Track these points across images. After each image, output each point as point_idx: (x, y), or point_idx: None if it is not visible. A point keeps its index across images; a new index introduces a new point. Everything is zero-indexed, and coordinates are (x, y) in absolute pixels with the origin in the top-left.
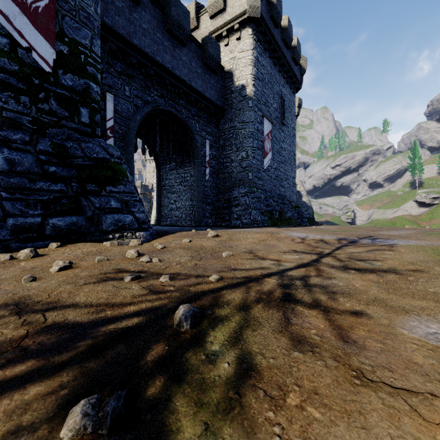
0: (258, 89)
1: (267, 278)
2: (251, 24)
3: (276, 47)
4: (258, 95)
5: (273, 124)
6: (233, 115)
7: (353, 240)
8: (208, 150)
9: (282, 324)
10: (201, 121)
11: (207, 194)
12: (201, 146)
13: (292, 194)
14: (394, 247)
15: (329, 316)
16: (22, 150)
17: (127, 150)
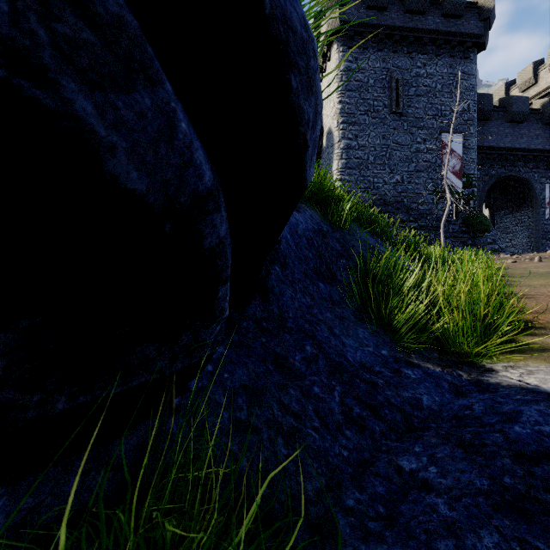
0: None
1: None
2: None
3: None
4: None
5: None
6: None
7: None
8: (548, 193)
9: None
10: (540, 170)
11: (547, 231)
12: (540, 191)
13: None
14: None
15: None
16: (454, 224)
17: (479, 210)
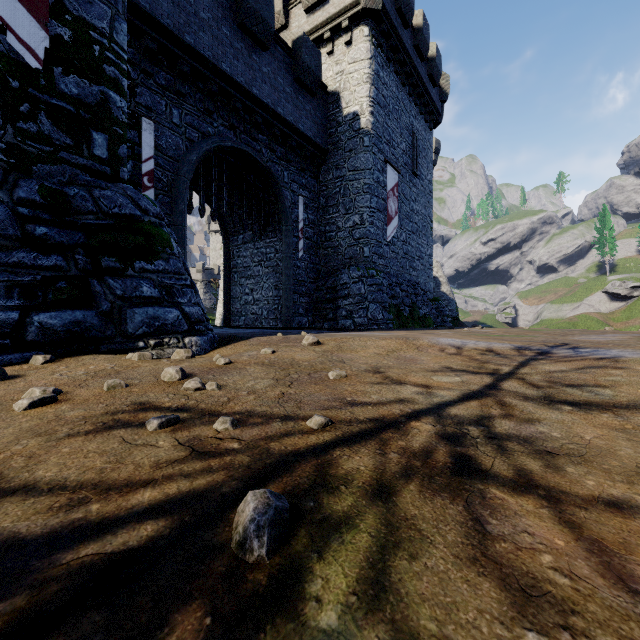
0: (378, 119)
1: (415, 420)
2: (367, 20)
3: (404, 57)
4: (379, 128)
5: (401, 173)
6: (340, 159)
7: (542, 351)
8: (302, 213)
9: (470, 536)
10: (292, 167)
11: (301, 279)
12: (292, 205)
13: (428, 280)
14: (621, 363)
15: (565, 514)
16: None
17: (176, 208)
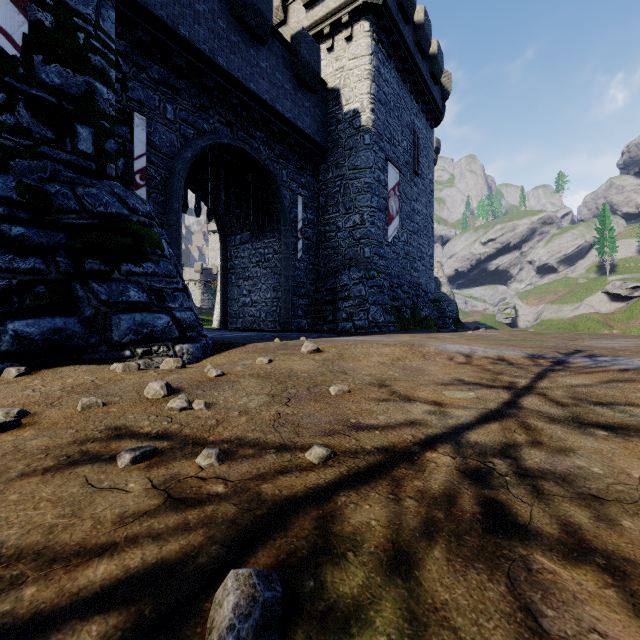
0: (379, 116)
1: (430, 450)
2: (368, 15)
3: (406, 54)
4: (380, 126)
5: (402, 172)
6: (340, 157)
7: (557, 360)
8: (301, 212)
9: None
10: (291, 166)
11: (300, 280)
12: (291, 205)
13: (429, 281)
14: None
15: (638, 597)
16: None
17: (169, 208)
